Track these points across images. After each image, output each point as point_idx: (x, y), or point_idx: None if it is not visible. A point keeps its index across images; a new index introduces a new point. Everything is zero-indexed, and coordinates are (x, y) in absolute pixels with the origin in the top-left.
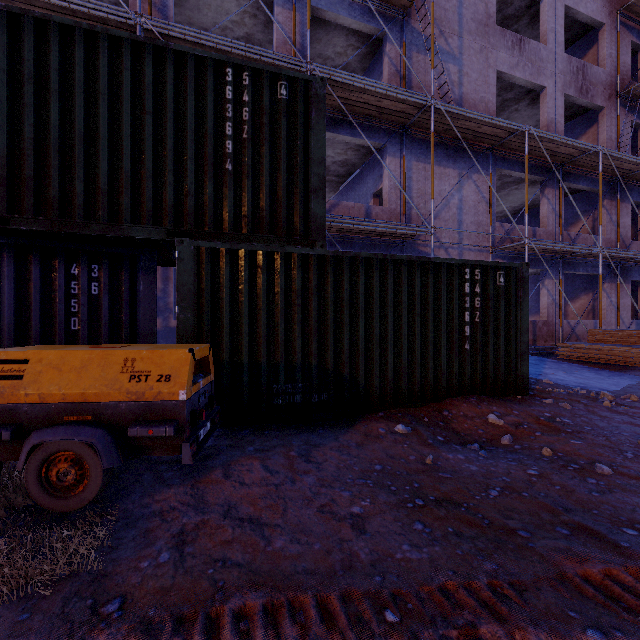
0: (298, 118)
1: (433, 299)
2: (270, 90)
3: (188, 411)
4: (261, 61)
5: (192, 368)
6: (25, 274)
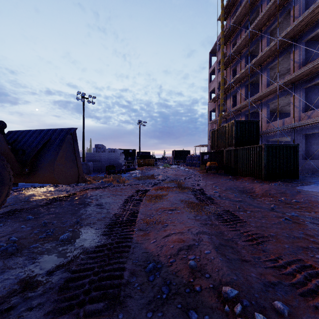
0: (232, 128)
1: (246, 155)
2: (230, 125)
3: (209, 167)
4: (270, 89)
5: (210, 163)
6: (221, 154)
